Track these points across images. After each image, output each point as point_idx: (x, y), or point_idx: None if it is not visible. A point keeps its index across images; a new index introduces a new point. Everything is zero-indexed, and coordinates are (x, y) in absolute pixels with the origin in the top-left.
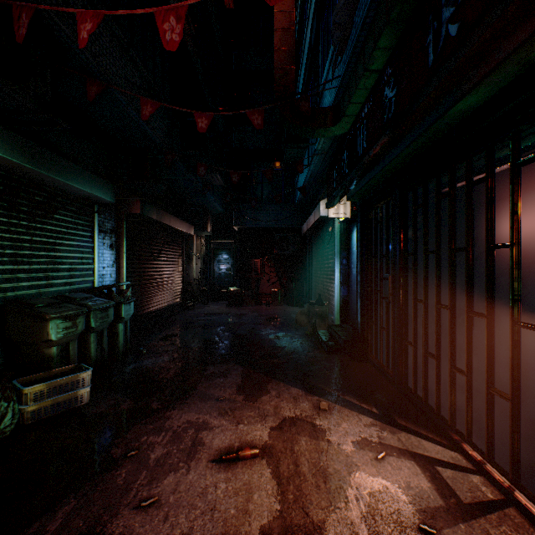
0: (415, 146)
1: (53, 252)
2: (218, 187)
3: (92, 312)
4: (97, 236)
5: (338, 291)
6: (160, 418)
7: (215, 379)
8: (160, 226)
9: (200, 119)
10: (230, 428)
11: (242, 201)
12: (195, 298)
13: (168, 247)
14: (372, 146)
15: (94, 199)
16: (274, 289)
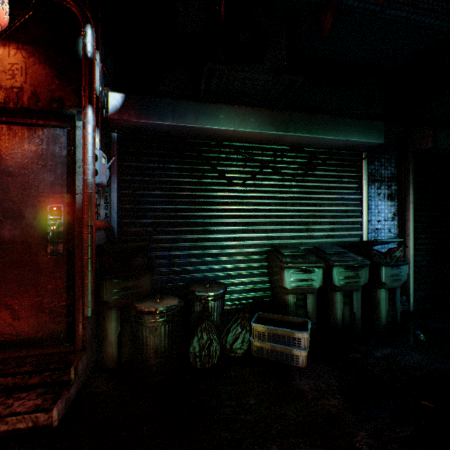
0: None
1: (313, 206)
2: None
3: (333, 268)
4: (365, 186)
5: None
6: None
7: None
8: None
9: None
10: None
11: None
12: None
13: None
14: None
15: (357, 146)
16: None
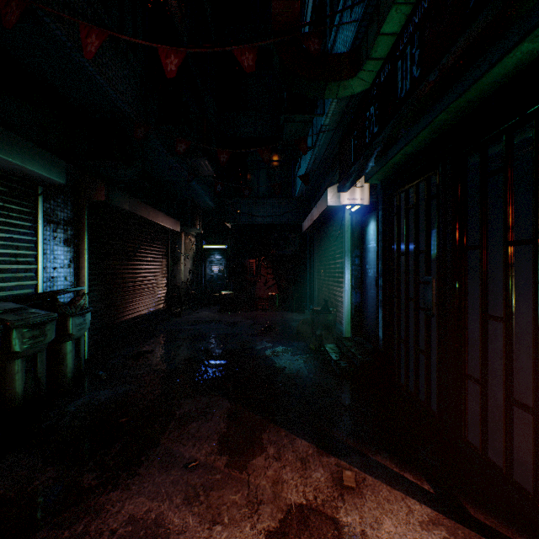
0: (506, 66)
1: None
2: (209, 180)
3: (14, 330)
4: (41, 227)
5: (349, 297)
6: (87, 511)
7: (189, 423)
8: (137, 220)
9: (166, 57)
10: (198, 536)
11: (236, 195)
12: (182, 303)
13: (148, 244)
14: (434, 66)
15: (34, 177)
16: (271, 293)
